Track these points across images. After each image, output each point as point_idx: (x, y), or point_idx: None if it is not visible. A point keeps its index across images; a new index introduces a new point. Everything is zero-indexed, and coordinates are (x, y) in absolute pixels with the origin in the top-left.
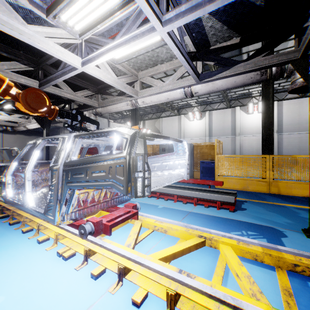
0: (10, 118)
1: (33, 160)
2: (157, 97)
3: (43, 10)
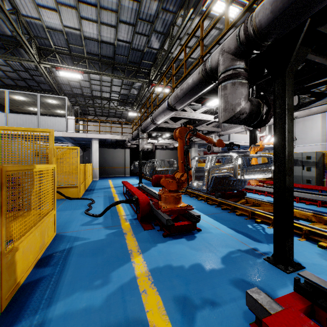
0: (168, 141)
1: (195, 166)
2: None
3: (199, 102)
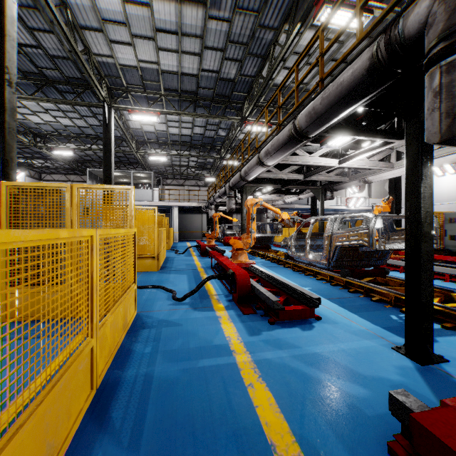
0: None
1: None
2: (290, 199)
3: None
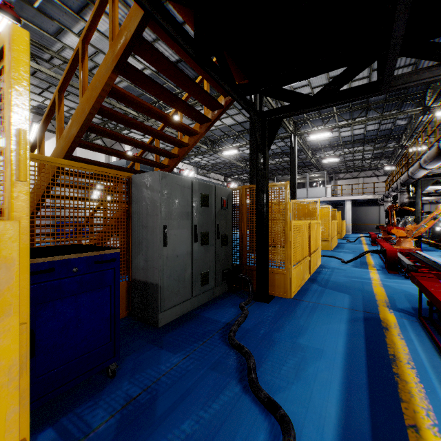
0: (429, 197)
1: None
2: None
3: None
